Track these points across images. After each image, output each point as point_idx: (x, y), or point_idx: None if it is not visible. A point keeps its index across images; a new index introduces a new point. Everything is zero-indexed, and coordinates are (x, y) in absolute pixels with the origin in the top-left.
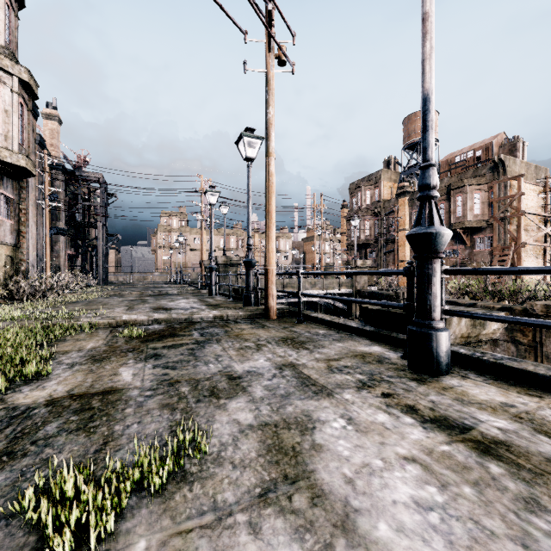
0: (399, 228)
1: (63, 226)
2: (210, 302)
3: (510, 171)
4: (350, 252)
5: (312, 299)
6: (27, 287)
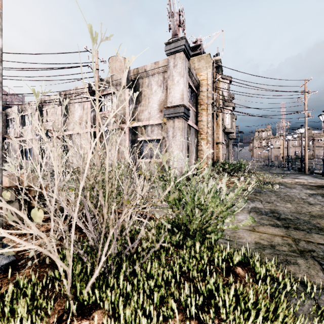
0: None
1: None
2: None
3: None
4: None
5: None
6: None
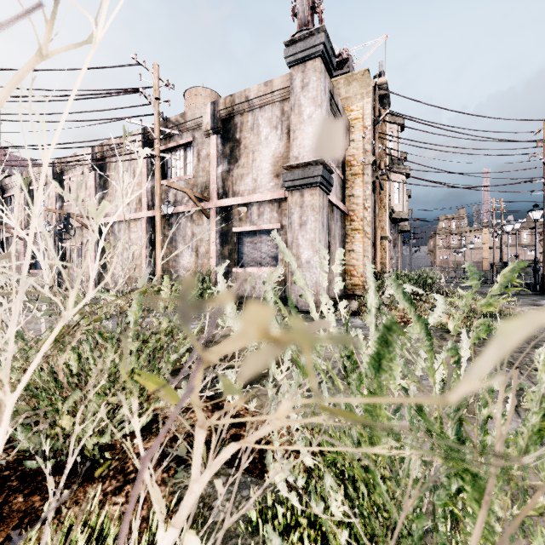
0: None
1: None
2: None
3: None
4: None
5: None
6: None
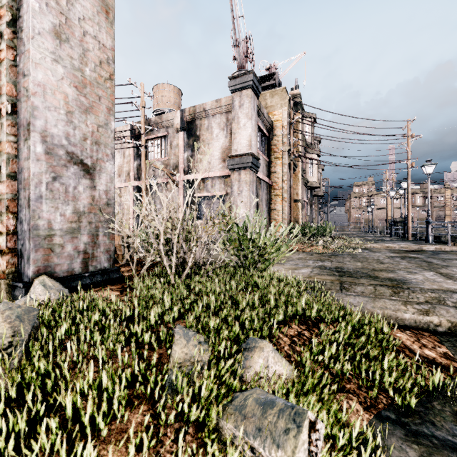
0: None
1: None
2: None
3: None
4: None
5: None
6: None
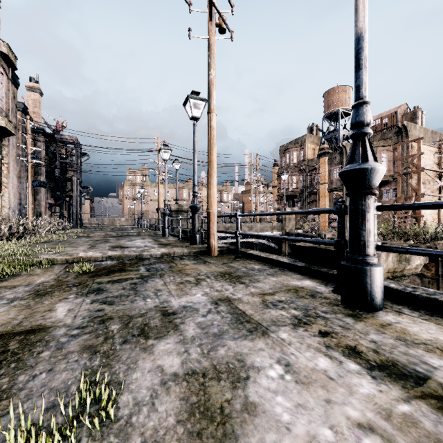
0: (320, 182)
1: (43, 180)
2: (162, 242)
3: (411, 135)
4: (280, 202)
5: (250, 239)
6: (6, 229)
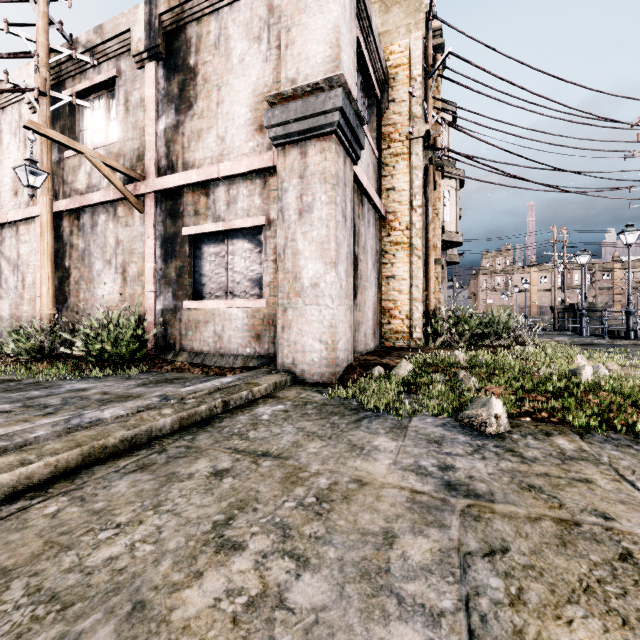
0: None
1: None
2: None
3: None
4: None
5: None
6: None
